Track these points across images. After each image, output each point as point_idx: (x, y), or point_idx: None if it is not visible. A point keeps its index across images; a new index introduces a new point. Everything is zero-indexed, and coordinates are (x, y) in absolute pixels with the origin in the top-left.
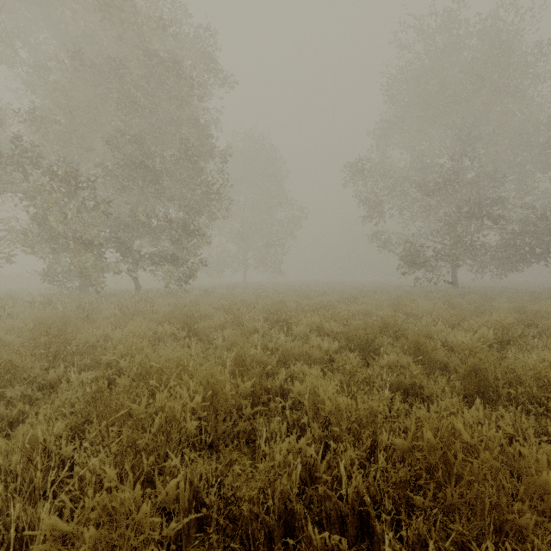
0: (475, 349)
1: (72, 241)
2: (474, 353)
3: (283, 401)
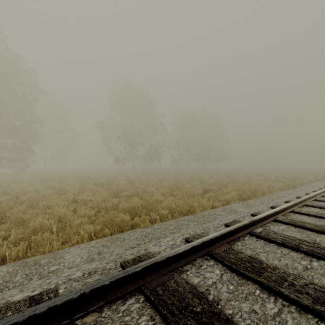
0: (95, 177)
1: None
2: (95, 178)
3: None
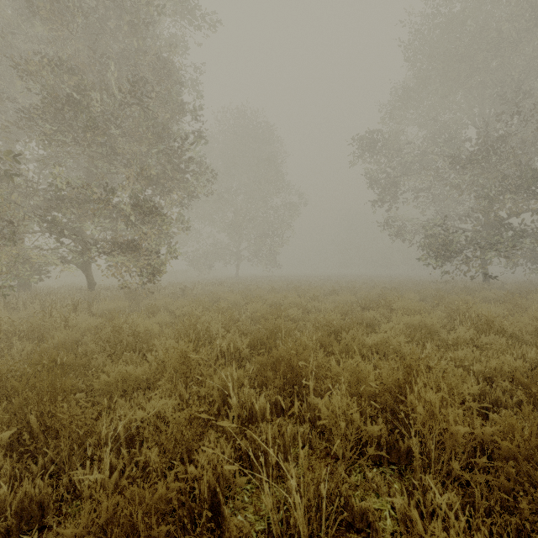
0: None
1: None
2: None
3: None
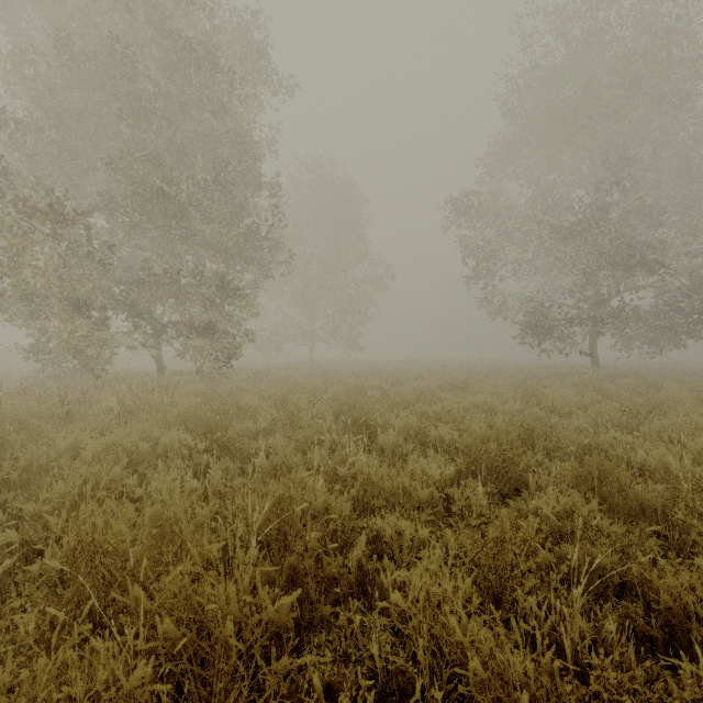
0: None
1: (58, 302)
2: None
3: (364, 607)
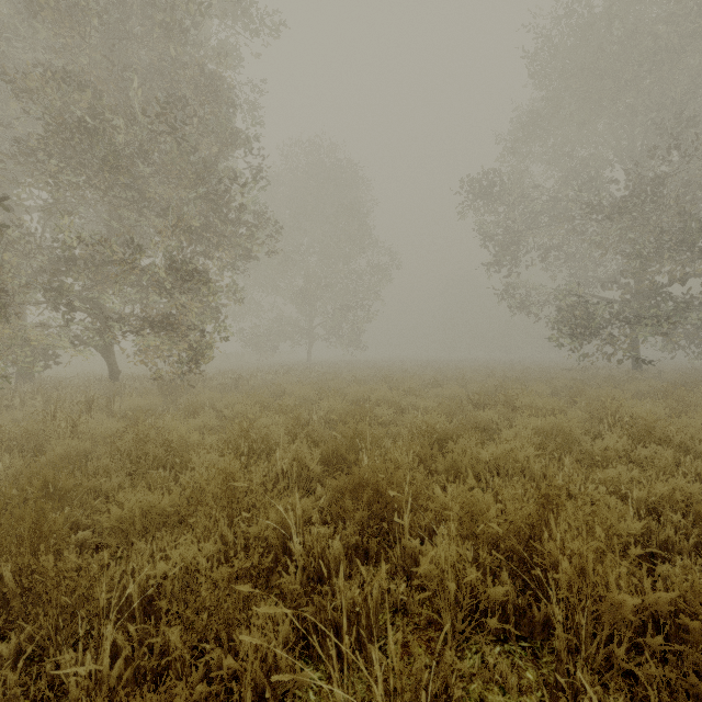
0: None
1: None
2: None
3: None
